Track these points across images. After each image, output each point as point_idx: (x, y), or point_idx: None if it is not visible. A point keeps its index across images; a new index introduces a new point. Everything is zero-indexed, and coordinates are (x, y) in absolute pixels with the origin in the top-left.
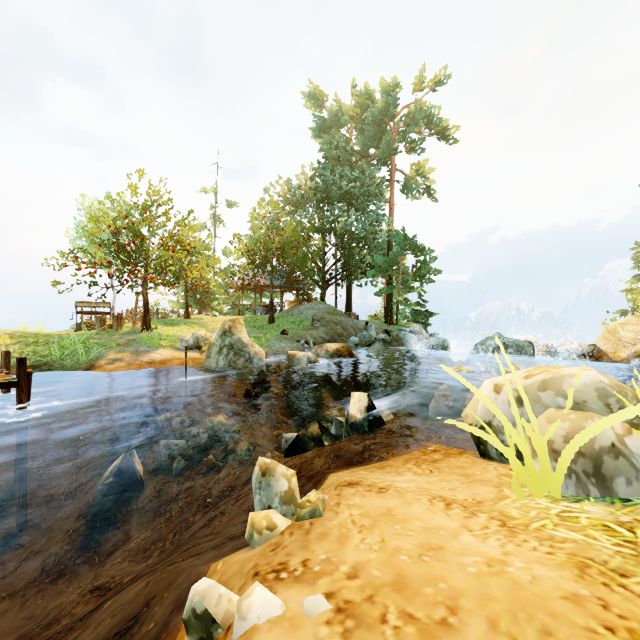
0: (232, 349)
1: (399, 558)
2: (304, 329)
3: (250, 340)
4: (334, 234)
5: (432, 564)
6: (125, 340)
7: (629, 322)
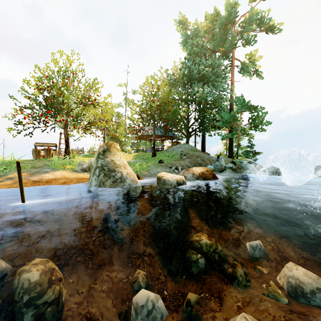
0: (102, 170)
1: None
2: (175, 160)
3: (123, 162)
4: (194, 103)
5: None
6: (43, 164)
7: None
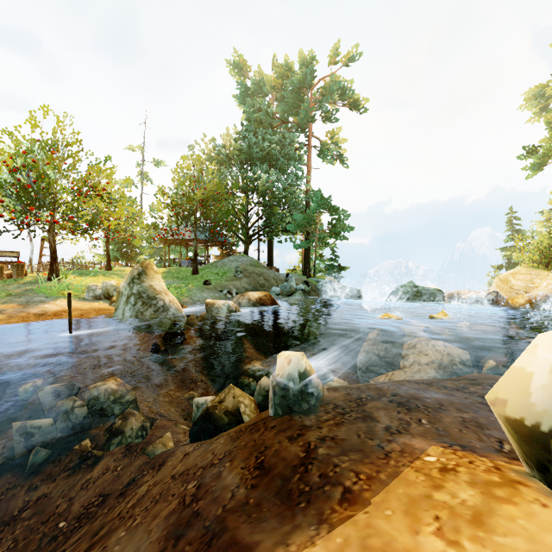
0: (140, 298)
1: None
2: (227, 280)
3: (163, 288)
4: (257, 193)
5: None
6: (21, 290)
7: (519, 272)
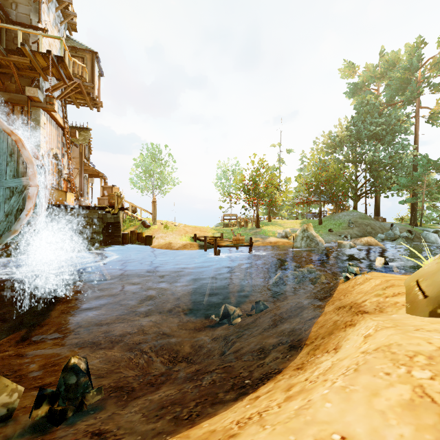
0: (308, 238)
1: (385, 275)
2: (343, 228)
3: (316, 234)
4: (364, 163)
5: (392, 276)
6: (252, 232)
7: None
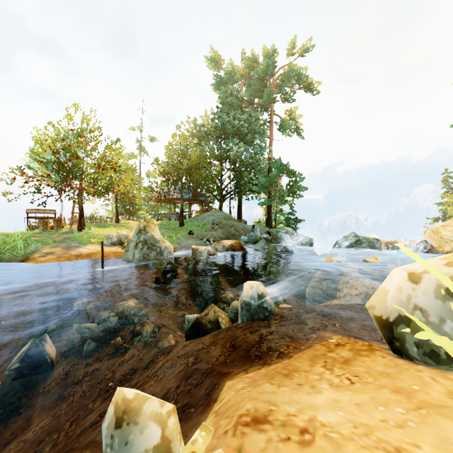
0: (146, 244)
1: None
2: (206, 230)
3: (161, 237)
4: (229, 161)
5: None
6: (61, 238)
7: (448, 224)
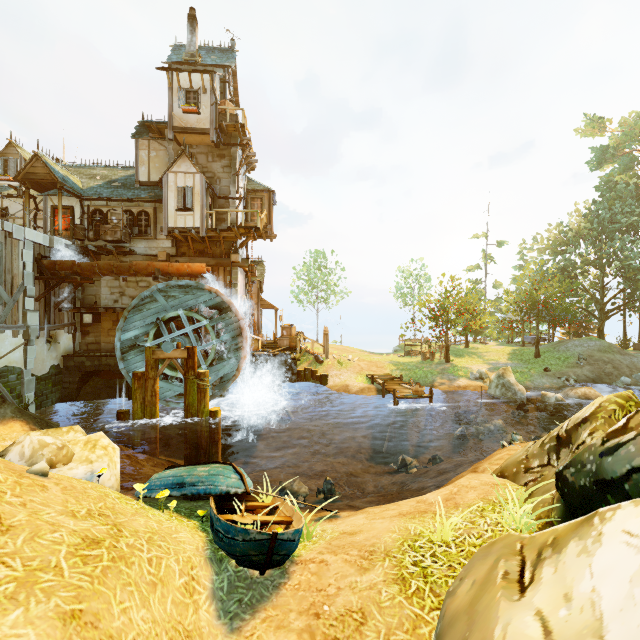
0: (504, 386)
1: None
2: (568, 366)
3: (515, 381)
4: (615, 266)
5: None
6: (439, 369)
7: None
